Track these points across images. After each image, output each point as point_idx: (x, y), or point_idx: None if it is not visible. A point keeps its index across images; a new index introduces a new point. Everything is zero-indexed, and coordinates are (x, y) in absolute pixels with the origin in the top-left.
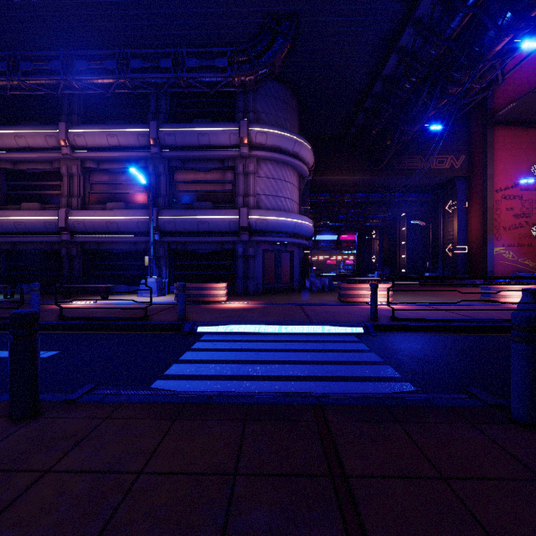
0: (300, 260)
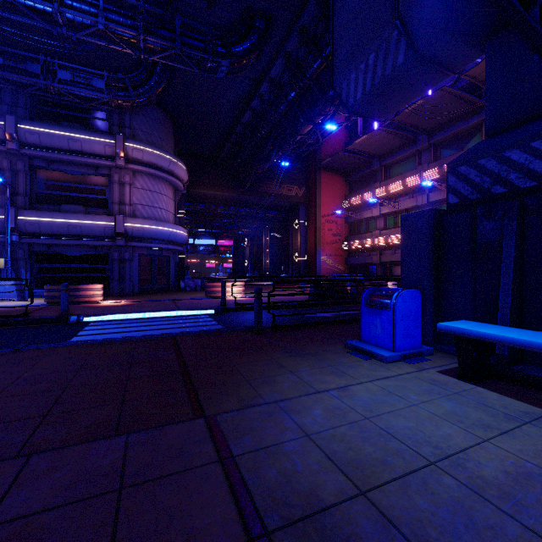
0: (175, 263)
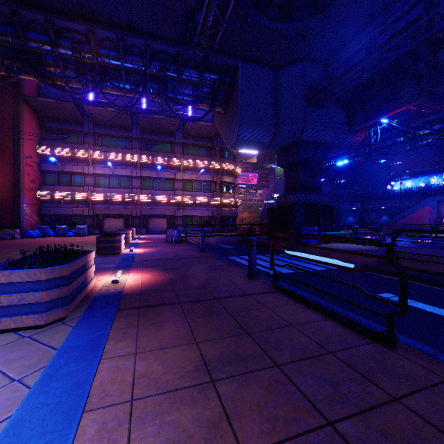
0: None
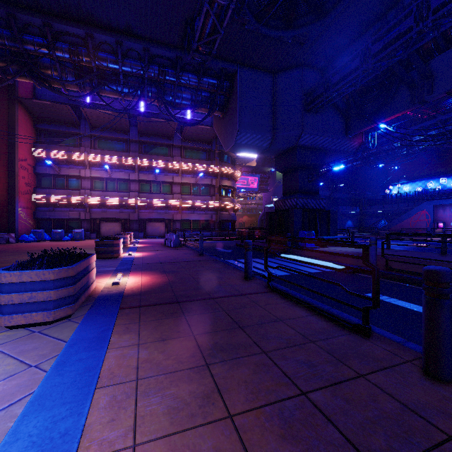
0: None
